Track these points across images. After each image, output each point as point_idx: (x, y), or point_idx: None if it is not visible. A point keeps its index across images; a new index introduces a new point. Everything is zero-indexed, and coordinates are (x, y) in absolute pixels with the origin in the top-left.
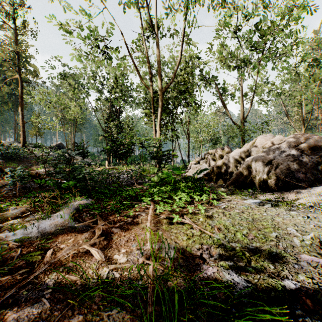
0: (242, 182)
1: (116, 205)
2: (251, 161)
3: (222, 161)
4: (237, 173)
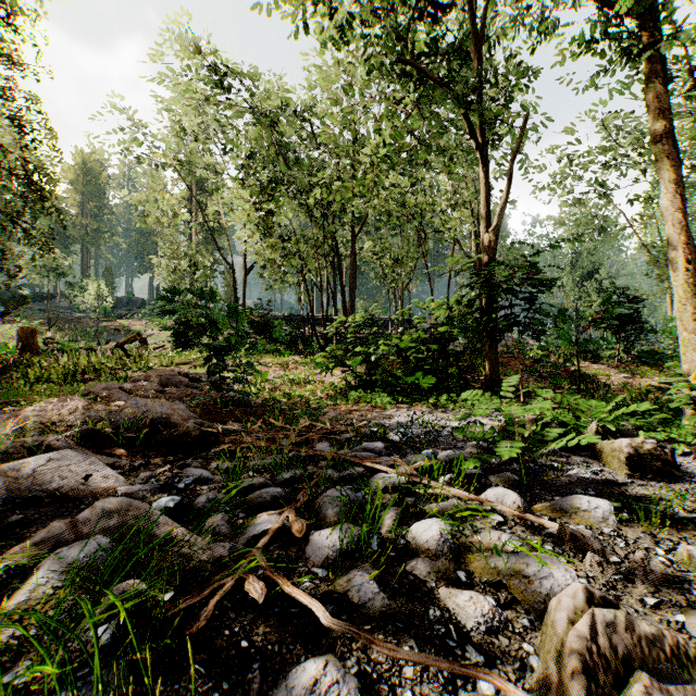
0: None
1: None
2: None
3: None
4: None
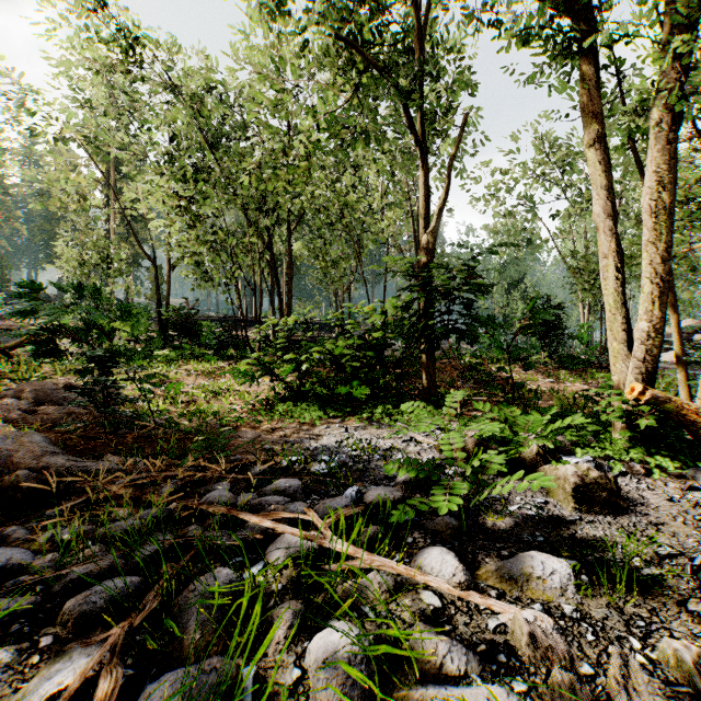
0: None
1: None
2: None
3: None
4: None
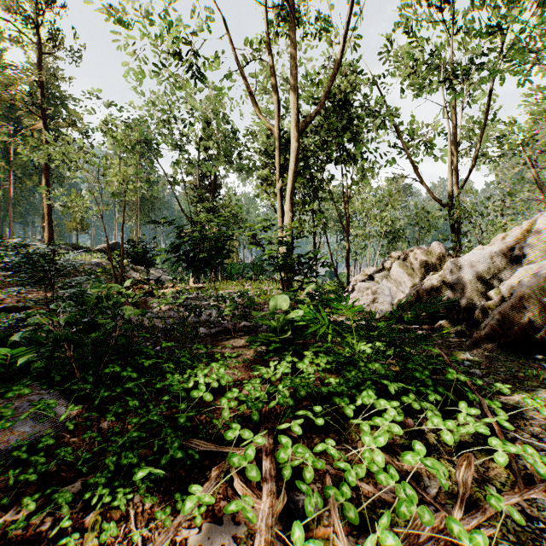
0: (520, 337)
1: (138, 444)
2: (542, 277)
3: (439, 276)
4: (504, 311)
